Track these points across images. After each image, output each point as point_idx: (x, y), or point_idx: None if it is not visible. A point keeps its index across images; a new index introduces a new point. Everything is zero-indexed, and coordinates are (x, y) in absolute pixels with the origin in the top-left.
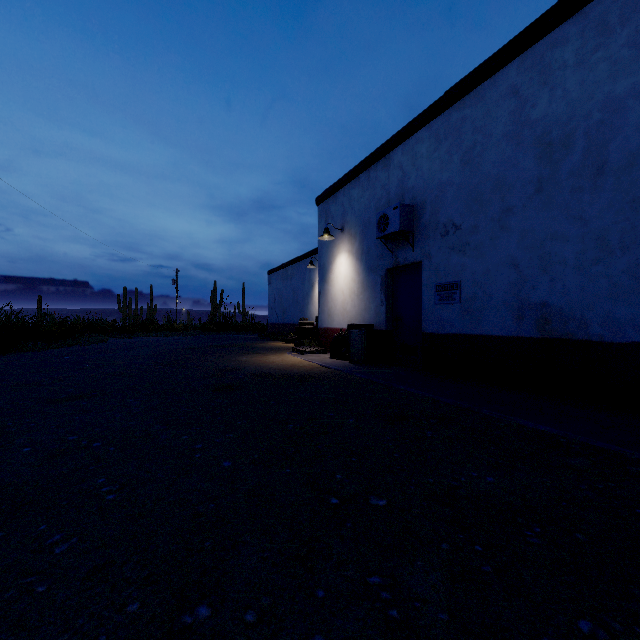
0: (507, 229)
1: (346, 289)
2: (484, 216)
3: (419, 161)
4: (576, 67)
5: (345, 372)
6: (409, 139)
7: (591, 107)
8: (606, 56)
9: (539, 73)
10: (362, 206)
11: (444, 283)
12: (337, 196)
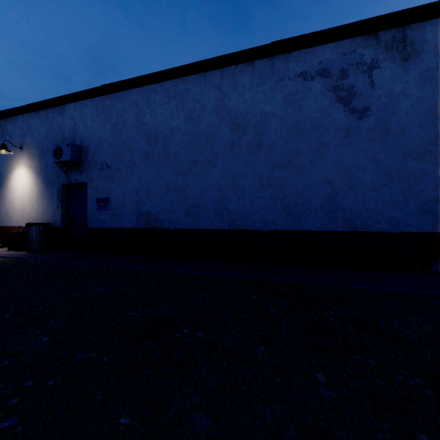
0: (133, 173)
1: (25, 195)
2: (123, 163)
3: (86, 119)
4: (160, 106)
5: (23, 258)
6: (79, 102)
7: (165, 127)
8: (169, 108)
9: (147, 101)
10: (41, 135)
11: (101, 198)
12: (16, 119)
